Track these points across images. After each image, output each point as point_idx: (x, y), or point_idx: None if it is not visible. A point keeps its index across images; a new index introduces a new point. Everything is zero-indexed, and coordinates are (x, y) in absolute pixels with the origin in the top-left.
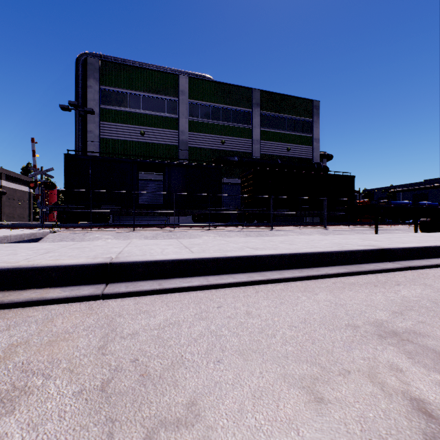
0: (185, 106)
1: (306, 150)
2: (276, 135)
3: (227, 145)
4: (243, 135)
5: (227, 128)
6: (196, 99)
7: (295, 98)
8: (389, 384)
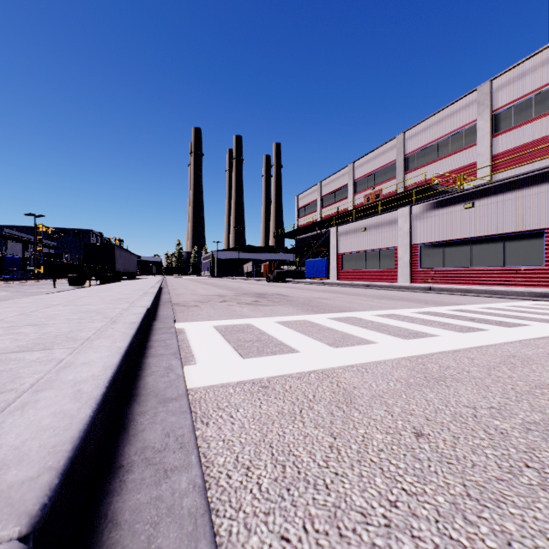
0: None
1: None
2: None
3: None
4: None
5: None
6: None
7: None
8: (214, 296)
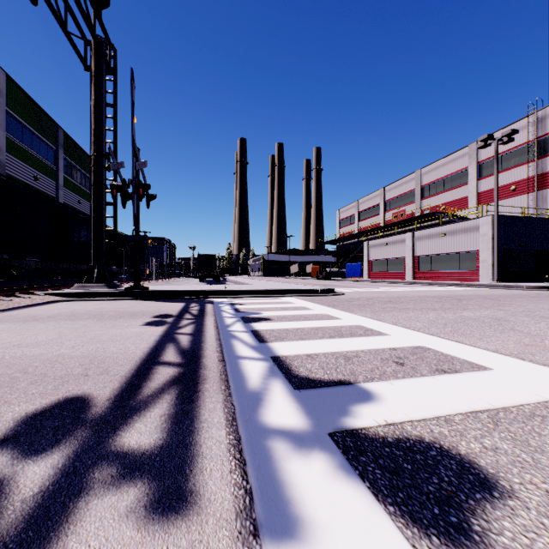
0: (4, 113)
1: (88, 207)
2: (72, 185)
3: (39, 182)
4: (50, 174)
5: (39, 161)
6: (11, 108)
7: (82, 151)
8: None
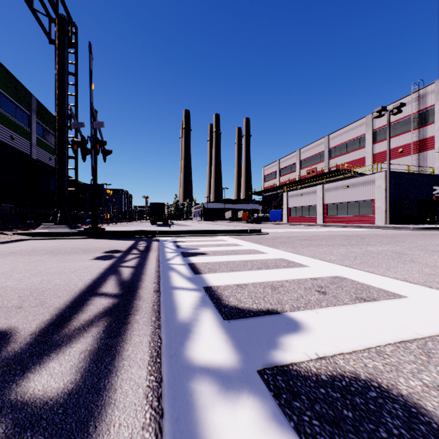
0: None
1: None
2: (44, 144)
3: (15, 142)
4: (25, 135)
5: (15, 124)
6: None
7: (53, 117)
8: None
